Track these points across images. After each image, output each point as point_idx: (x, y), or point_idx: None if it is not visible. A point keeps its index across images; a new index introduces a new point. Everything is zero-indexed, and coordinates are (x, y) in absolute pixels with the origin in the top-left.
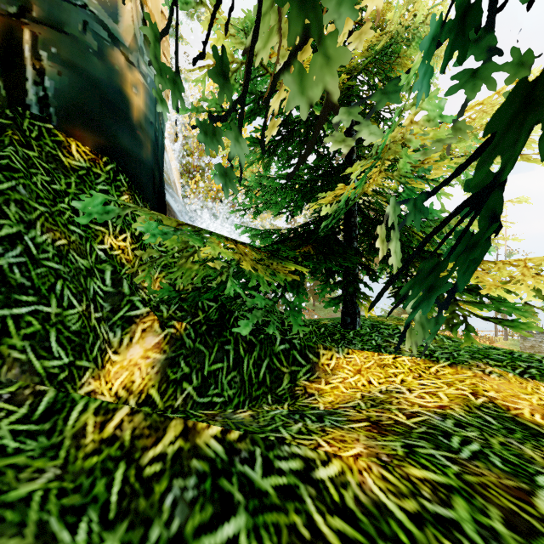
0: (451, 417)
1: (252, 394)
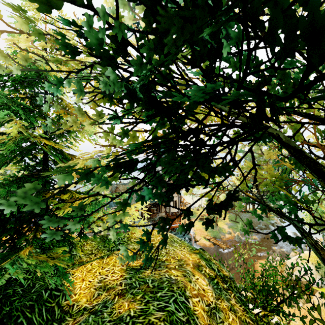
0: (127, 278)
1: None
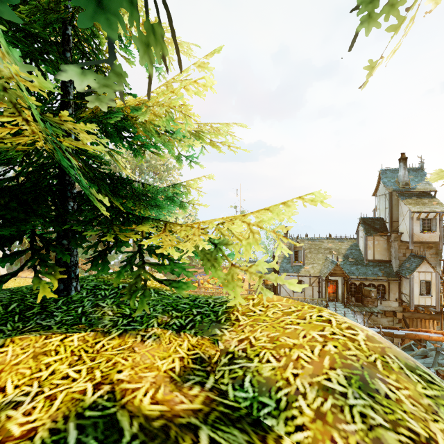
0: None
1: None
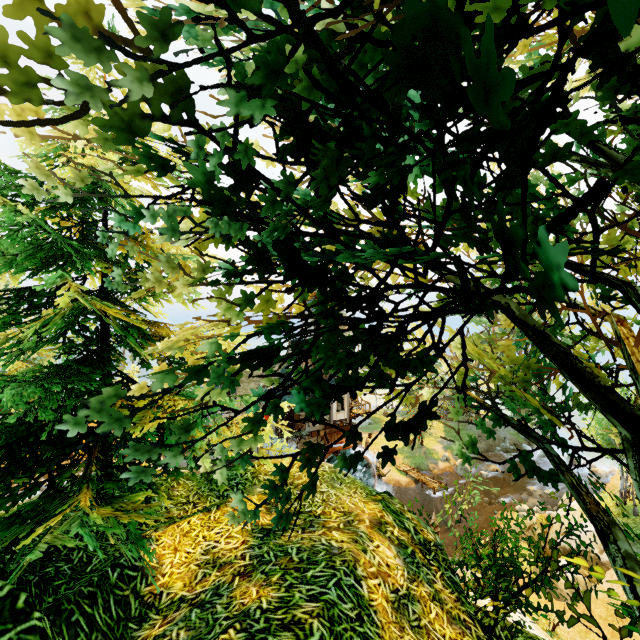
0: (254, 546)
1: (118, 636)
